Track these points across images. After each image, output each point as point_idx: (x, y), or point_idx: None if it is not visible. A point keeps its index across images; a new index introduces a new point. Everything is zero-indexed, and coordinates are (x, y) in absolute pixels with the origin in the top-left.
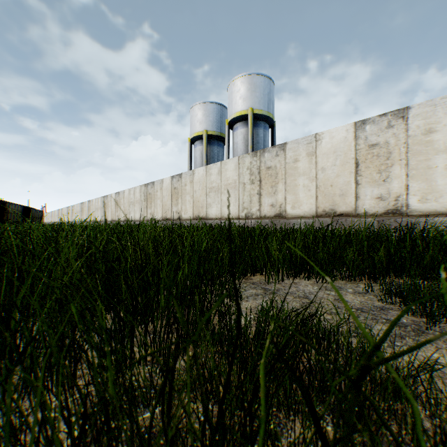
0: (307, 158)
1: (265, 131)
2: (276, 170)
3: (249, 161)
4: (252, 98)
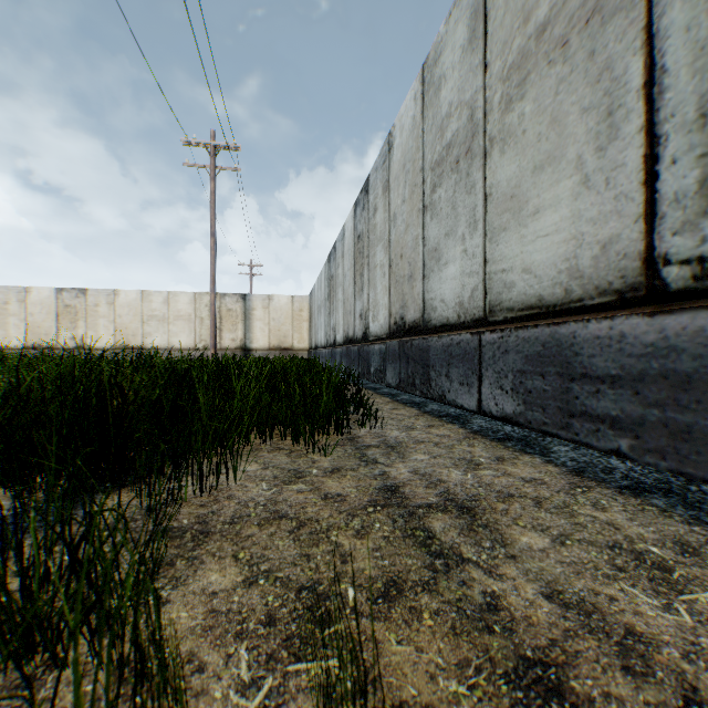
0: (20, 303)
1: None
2: None
3: None
4: None
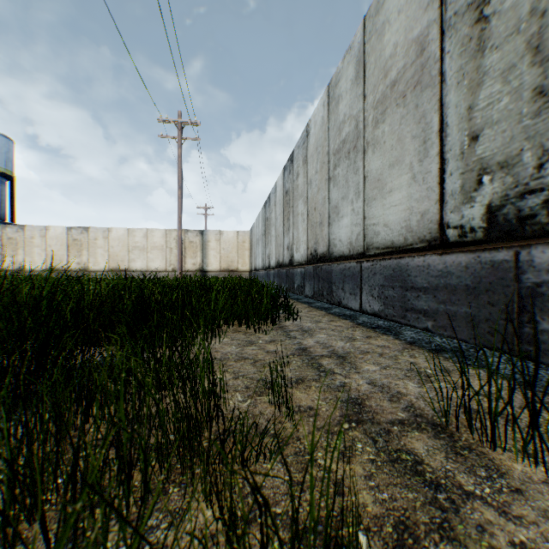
0: (41, 238)
1: (4, 186)
2: (18, 241)
3: None
4: None
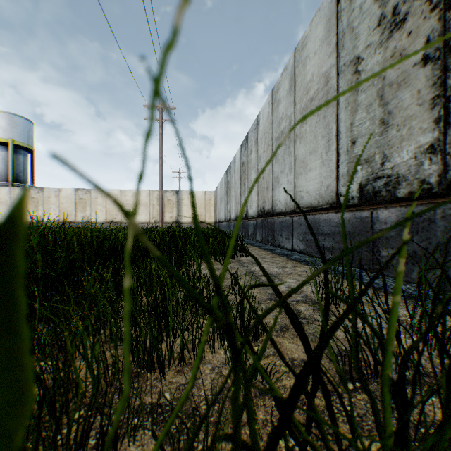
0: (56, 197)
1: (26, 157)
2: (39, 200)
3: (20, 192)
4: (14, 131)
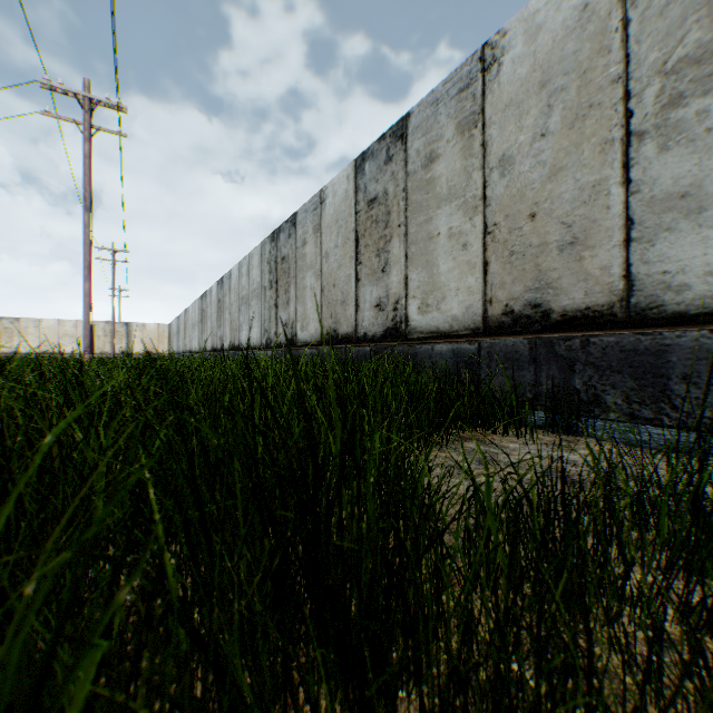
0: None
1: None
2: None
3: None
4: None
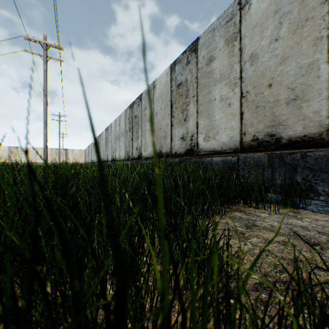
0: None
1: None
2: None
3: None
4: None
